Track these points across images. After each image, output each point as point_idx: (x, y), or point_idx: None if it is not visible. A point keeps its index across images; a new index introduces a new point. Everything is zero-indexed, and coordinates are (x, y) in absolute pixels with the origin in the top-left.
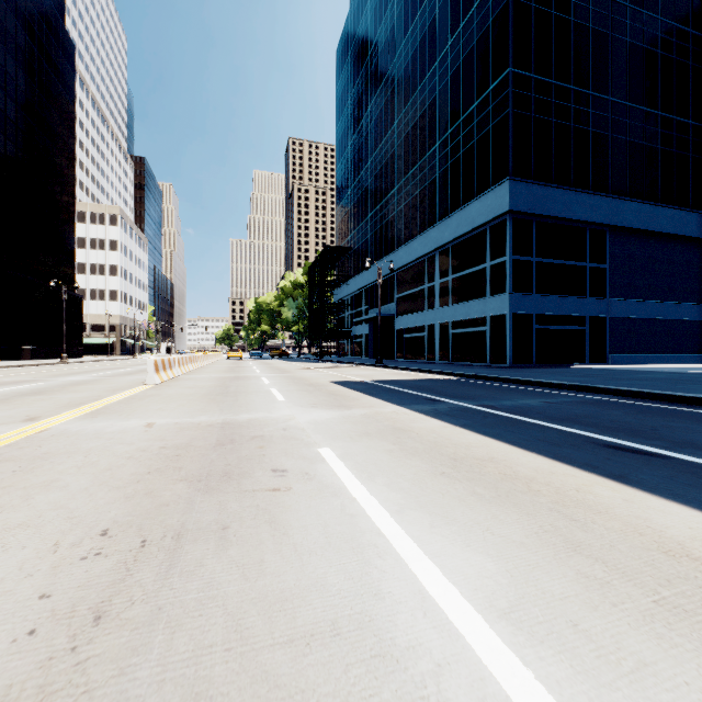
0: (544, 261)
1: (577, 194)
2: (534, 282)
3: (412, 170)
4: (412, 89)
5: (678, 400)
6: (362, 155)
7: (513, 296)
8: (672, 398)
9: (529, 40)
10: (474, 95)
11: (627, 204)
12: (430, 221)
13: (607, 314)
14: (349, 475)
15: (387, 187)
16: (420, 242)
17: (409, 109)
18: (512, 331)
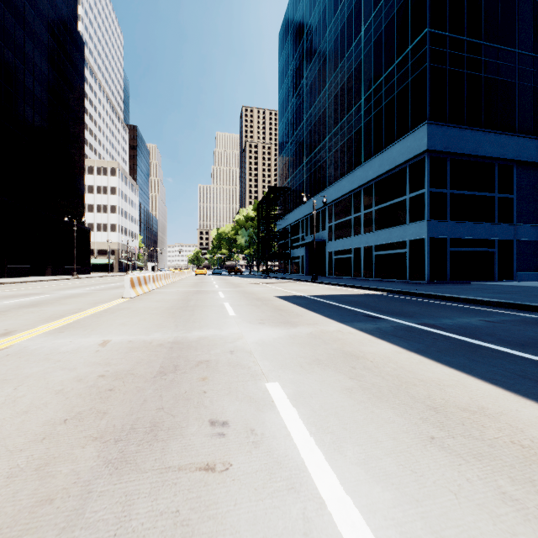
0: (457, 193)
1: (487, 134)
2: (449, 211)
3: (341, 122)
4: (341, 56)
5: None
6: (299, 114)
7: (430, 223)
8: None
9: (444, 3)
10: (394, 56)
11: (533, 142)
12: (356, 162)
13: (513, 237)
14: (306, 438)
15: (320, 137)
16: (348, 181)
17: (338, 73)
18: (429, 253)
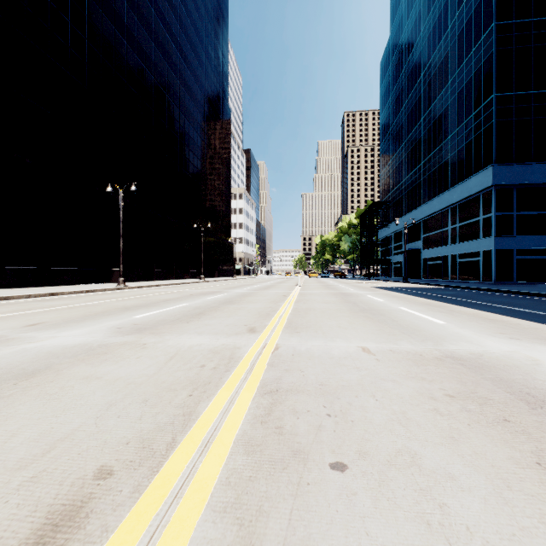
0: (524, 213)
1: None
2: (515, 228)
3: (433, 152)
4: (433, 98)
5: (520, 294)
6: (399, 138)
7: (497, 238)
8: (519, 293)
9: (510, 71)
10: (472, 108)
11: None
12: (444, 187)
13: None
14: (371, 296)
15: (416, 161)
16: (437, 201)
17: (431, 111)
18: (496, 261)
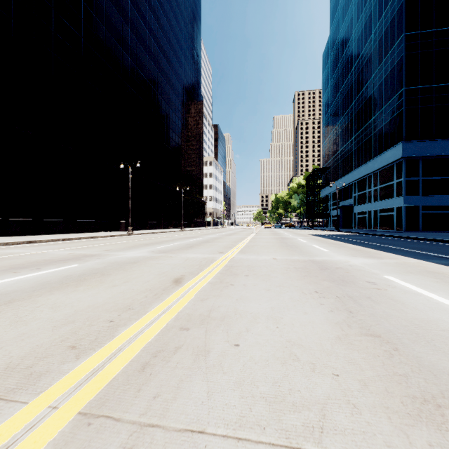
0: (427, 178)
1: None
2: (420, 190)
3: (361, 130)
4: (361, 87)
5: (408, 238)
6: (336, 117)
7: (406, 198)
8: (407, 238)
9: (416, 70)
10: (388, 98)
11: None
12: (369, 157)
13: None
14: (300, 239)
15: (349, 136)
16: (364, 168)
17: (359, 97)
18: (405, 215)
